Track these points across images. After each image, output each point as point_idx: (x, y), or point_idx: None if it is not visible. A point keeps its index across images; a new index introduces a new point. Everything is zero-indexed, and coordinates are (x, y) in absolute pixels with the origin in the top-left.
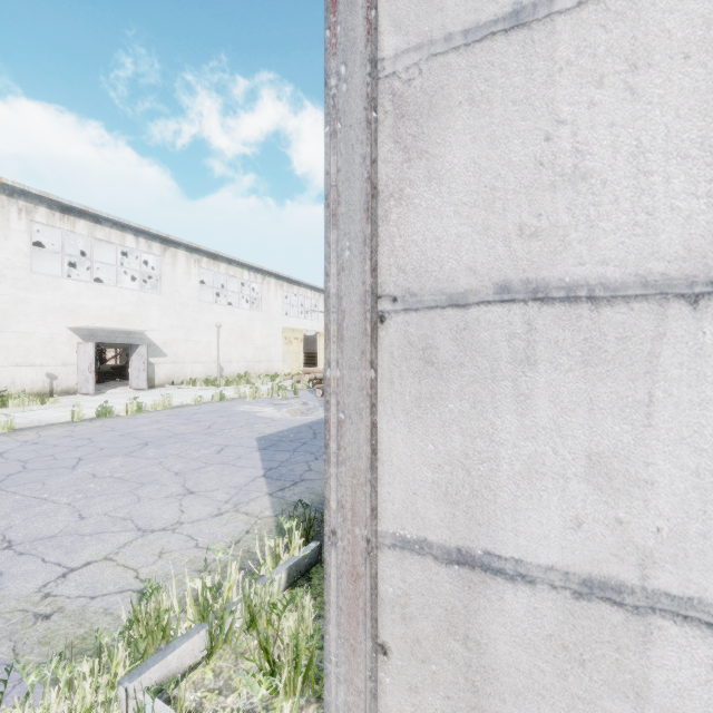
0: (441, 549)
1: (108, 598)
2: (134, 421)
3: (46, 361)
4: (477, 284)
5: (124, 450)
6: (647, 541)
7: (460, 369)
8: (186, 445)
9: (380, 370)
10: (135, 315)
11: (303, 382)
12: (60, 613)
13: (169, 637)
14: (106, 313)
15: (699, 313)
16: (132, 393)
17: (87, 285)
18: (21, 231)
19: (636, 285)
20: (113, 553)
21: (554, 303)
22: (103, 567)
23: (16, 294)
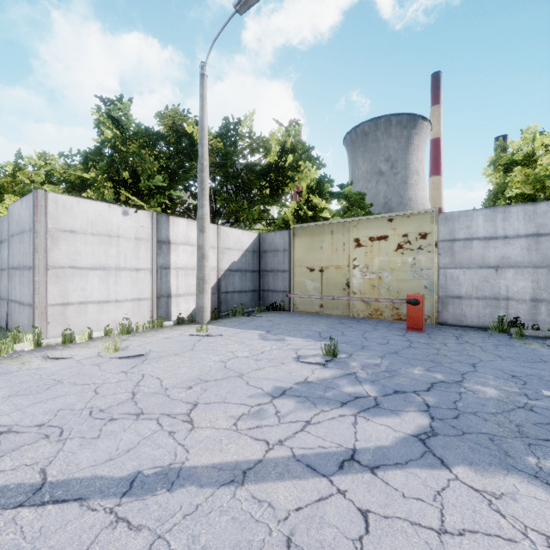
0: (60, 304)
1: None
2: None
3: None
4: (66, 265)
5: None
6: (88, 296)
7: (63, 277)
8: None
9: (48, 278)
10: None
11: None
12: None
13: None
14: None
15: (92, 271)
16: None
17: None
18: None
19: (86, 268)
20: None
21: (77, 269)
22: None
23: None
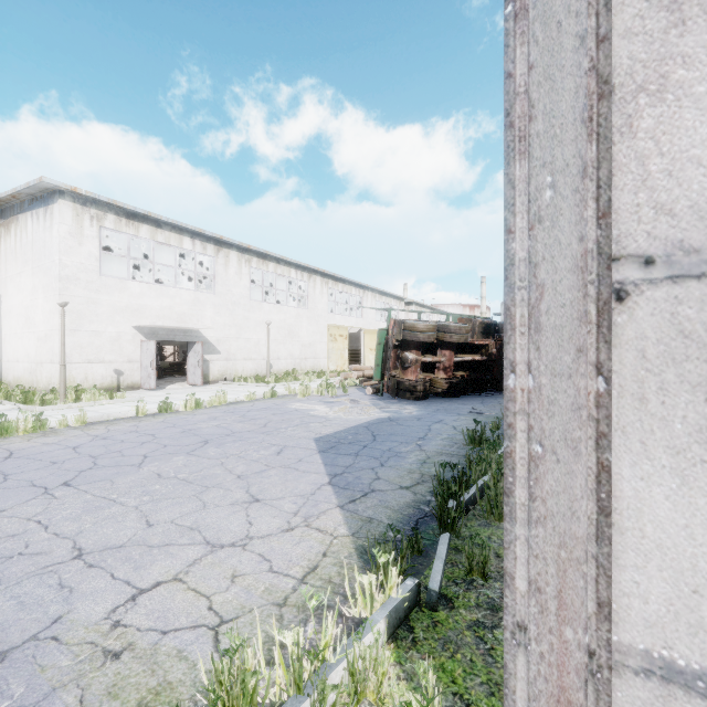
0: None
1: (181, 635)
2: (193, 417)
3: (114, 358)
4: None
5: (186, 448)
6: None
7: None
8: (245, 444)
9: (616, 378)
10: (191, 314)
11: (351, 380)
12: (130, 651)
13: (257, 706)
14: (166, 312)
15: None
16: (189, 389)
17: (149, 286)
18: (93, 237)
19: None
20: (182, 572)
21: None
22: (173, 590)
23: (88, 296)
